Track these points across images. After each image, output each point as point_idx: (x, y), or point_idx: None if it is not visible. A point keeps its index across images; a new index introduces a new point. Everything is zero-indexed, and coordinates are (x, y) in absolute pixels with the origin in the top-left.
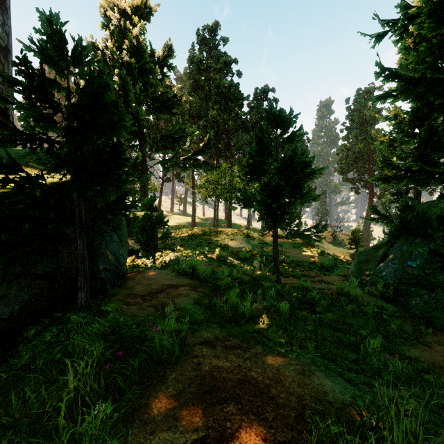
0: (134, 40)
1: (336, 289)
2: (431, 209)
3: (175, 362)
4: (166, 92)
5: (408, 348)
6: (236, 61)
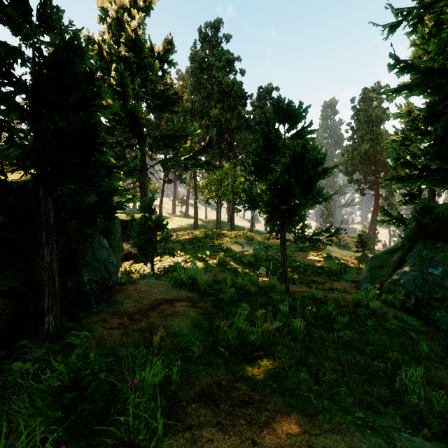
0: (132, 33)
1: (352, 300)
2: None
3: (157, 444)
4: (167, 89)
5: (444, 374)
6: (239, 59)
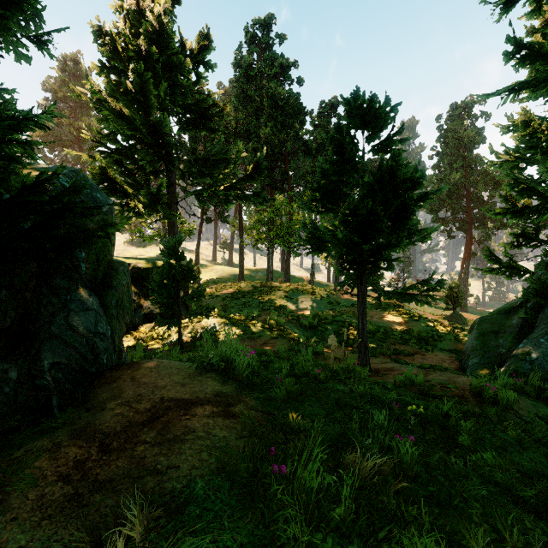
0: (155, 21)
1: (470, 388)
2: None
3: None
4: (203, 100)
5: None
6: (296, 64)
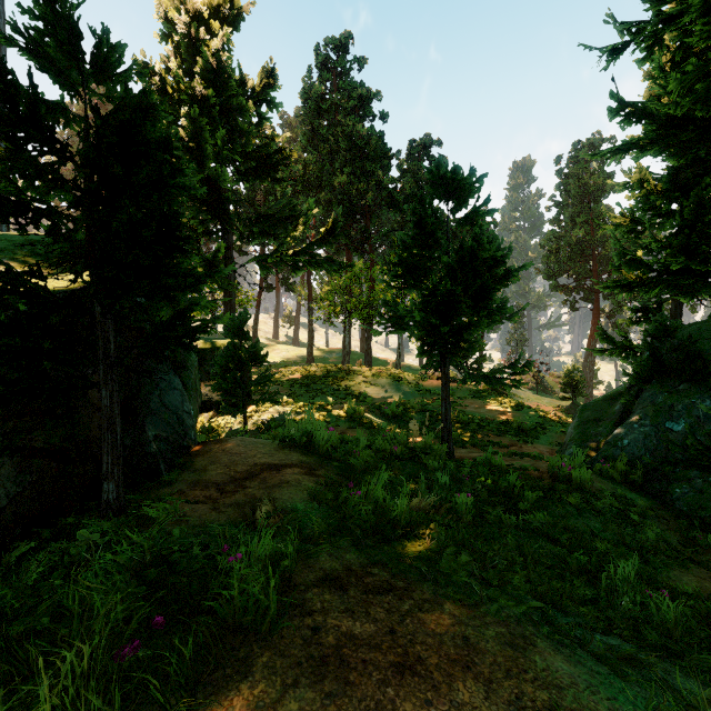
0: (212, 59)
1: (548, 469)
2: (702, 334)
3: (270, 628)
4: (266, 145)
5: (678, 574)
6: (378, 96)
